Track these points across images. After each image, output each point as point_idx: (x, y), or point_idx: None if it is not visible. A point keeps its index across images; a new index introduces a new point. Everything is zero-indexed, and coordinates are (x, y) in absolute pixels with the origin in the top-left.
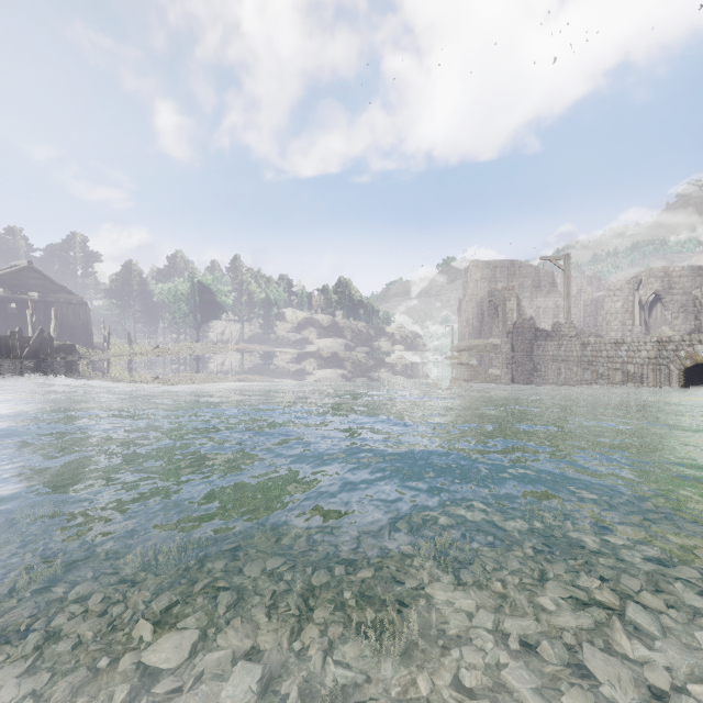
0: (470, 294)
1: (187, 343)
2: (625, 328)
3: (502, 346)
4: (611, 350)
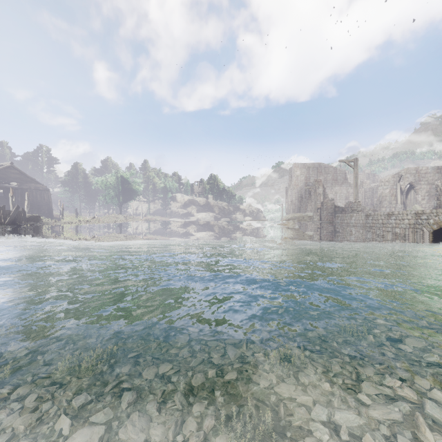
0: (293, 185)
1: (113, 215)
2: (391, 206)
3: (314, 217)
4: (384, 219)
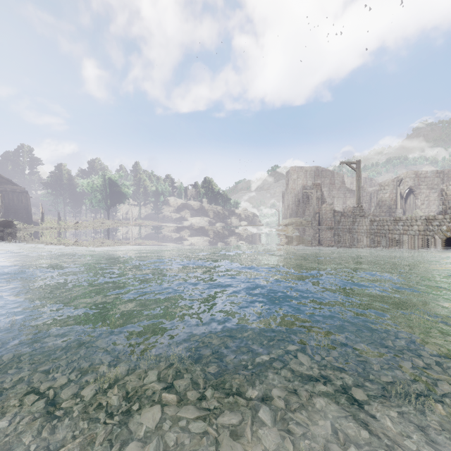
0: (290, 188)
1: (99, 220)
2: (391, 211)
3: (312, 222)
4: (391, 225)
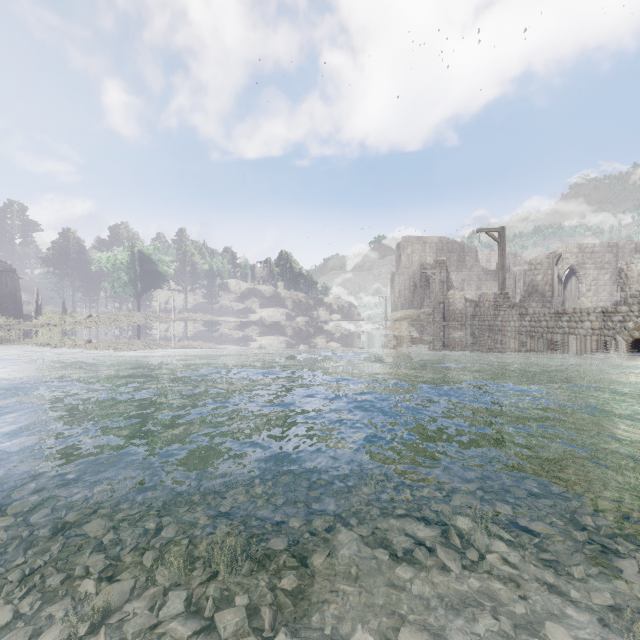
0: (403, 268)
1: (125, 312)
2: (545, 300)
3: (435, 316)
4: (551, 321)
